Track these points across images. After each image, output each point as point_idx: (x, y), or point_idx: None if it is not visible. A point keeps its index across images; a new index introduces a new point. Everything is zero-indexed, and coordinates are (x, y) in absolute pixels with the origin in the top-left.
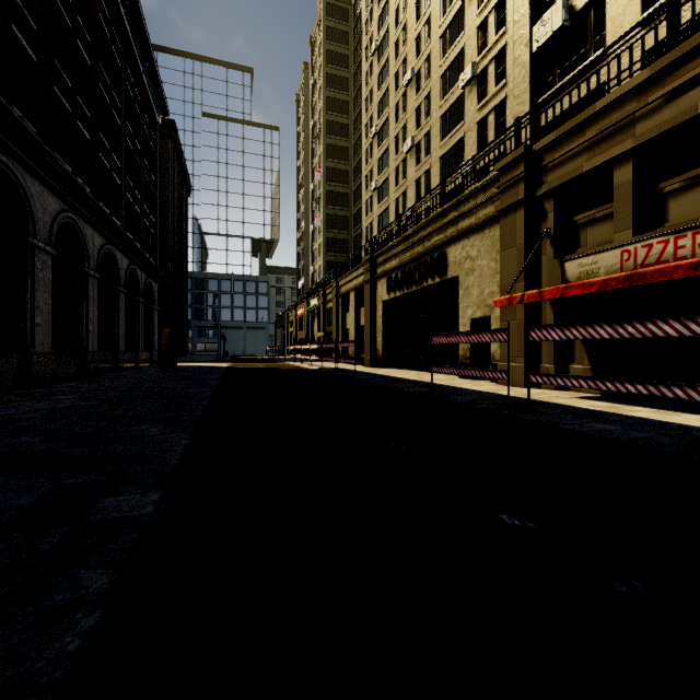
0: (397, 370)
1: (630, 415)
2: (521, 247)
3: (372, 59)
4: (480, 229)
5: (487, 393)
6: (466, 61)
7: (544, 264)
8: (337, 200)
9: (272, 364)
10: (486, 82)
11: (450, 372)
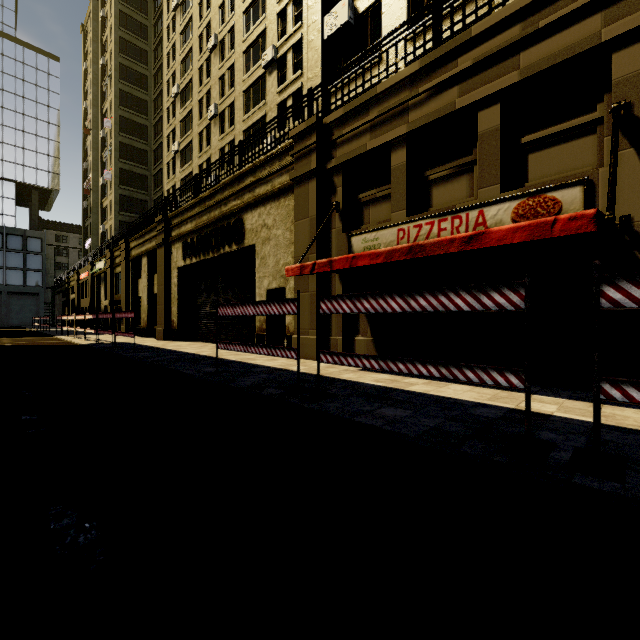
0: (194, 343)
1: (411, 390)
2: (313, 218)
3: (174, 14)
4: (276, 197)
5: (279, 370)
6: (268, 43)
7: (333, 237)
8: (133, 155)
9: (30, 339)
10: (285, 68)
11: (236, 349)
